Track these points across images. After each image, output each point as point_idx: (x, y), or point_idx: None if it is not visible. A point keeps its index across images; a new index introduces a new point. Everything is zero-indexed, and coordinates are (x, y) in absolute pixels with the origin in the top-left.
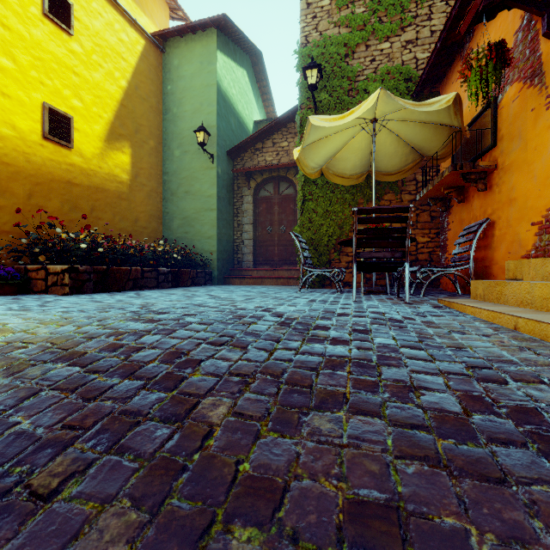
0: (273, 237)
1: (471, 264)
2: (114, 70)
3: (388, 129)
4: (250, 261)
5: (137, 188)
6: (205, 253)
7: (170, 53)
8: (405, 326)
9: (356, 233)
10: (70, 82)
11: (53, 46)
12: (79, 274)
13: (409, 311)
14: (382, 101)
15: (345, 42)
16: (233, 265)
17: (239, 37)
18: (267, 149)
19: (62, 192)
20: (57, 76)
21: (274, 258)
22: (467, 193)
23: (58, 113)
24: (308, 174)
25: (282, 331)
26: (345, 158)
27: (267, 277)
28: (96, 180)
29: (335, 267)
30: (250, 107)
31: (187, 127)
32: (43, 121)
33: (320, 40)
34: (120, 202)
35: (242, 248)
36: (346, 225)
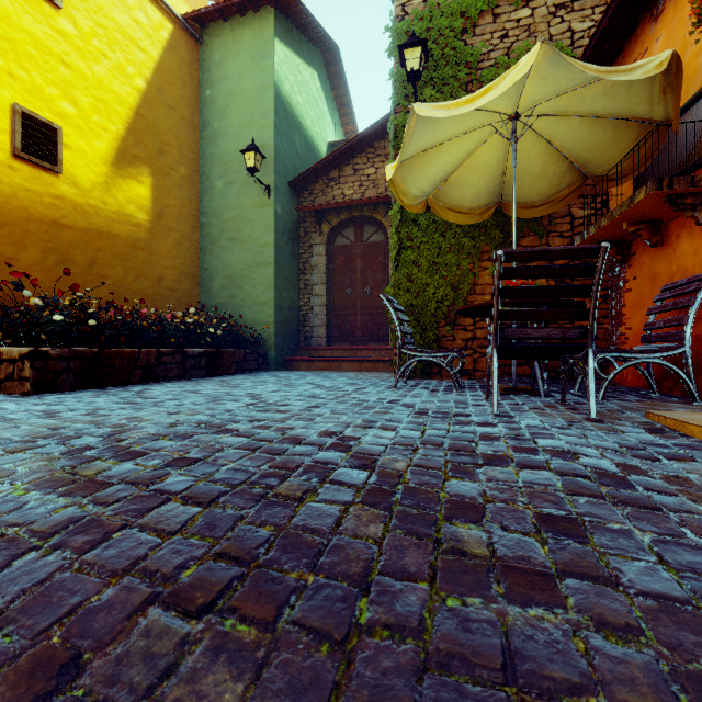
0: (355, 303)
1: (687, 347)
2: (126, 63)
3: (535, 131)
4: (322, 337)
5: (162, 234)
6: (258, 326)
7: (209, 44)
8: (651, 504)
9: (498, 295)
10: (58, 77)
11: (30, 22)
12: (49, 361)
13: (613, 443)
14: (536, 76)
15: (463, 10)
16: (298, 341)
17: (306, 22)
18: (346, 179)
19: (44, 238)
20: (35, 67)
21: (356, 332)
22: (666, 232)
23: (37, 120)
24: (408, 207)
25: (374, 529)
26: (463, 182)
27: (346, 359)
28: (98, 220)
29: (452, 350)
30: (323, 124)
31: (233, 148)
32: (13, 131)
33: (423, 10)
34: (136, 253)
35: (311, 319)
36: (464, 284)
